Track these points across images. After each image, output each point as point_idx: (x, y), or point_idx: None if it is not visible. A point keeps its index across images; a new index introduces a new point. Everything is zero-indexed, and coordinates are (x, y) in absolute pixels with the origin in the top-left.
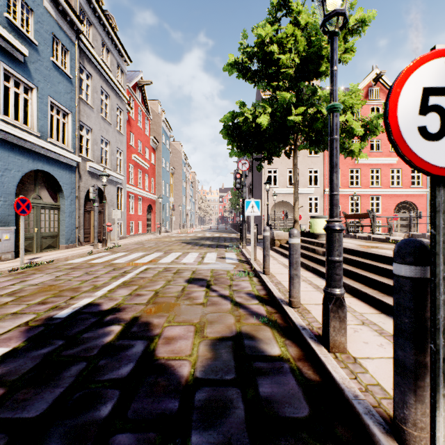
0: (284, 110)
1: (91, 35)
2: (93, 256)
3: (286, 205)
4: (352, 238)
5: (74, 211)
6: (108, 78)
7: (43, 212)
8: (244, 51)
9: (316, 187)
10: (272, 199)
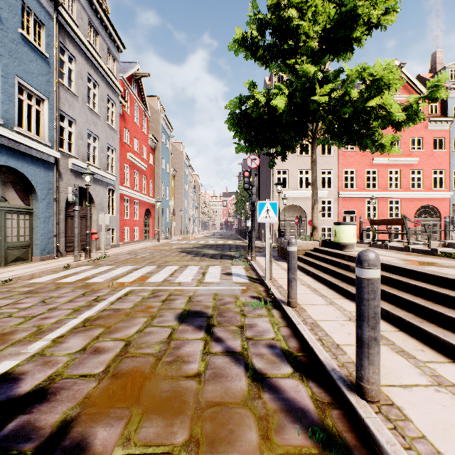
0: (305, 89)
1: (75, 12)
2: (68, 272)
3: (297, 209)
4: (382, 248)
5: (52, 215)
6: (96, 63)
7: (9, 217)
8: (255, 19)
9: (329, 189)
10: (281, 202)
